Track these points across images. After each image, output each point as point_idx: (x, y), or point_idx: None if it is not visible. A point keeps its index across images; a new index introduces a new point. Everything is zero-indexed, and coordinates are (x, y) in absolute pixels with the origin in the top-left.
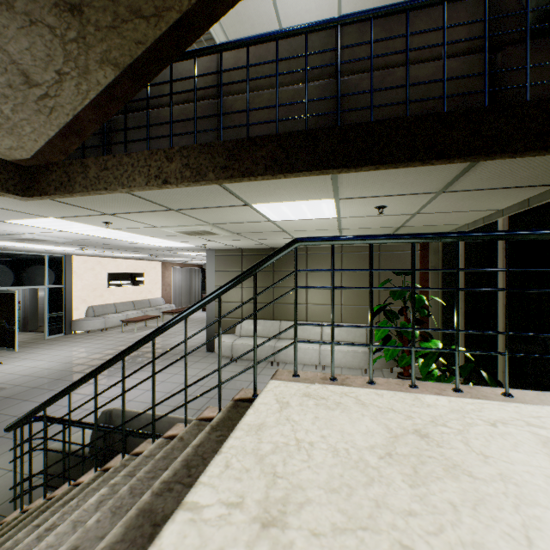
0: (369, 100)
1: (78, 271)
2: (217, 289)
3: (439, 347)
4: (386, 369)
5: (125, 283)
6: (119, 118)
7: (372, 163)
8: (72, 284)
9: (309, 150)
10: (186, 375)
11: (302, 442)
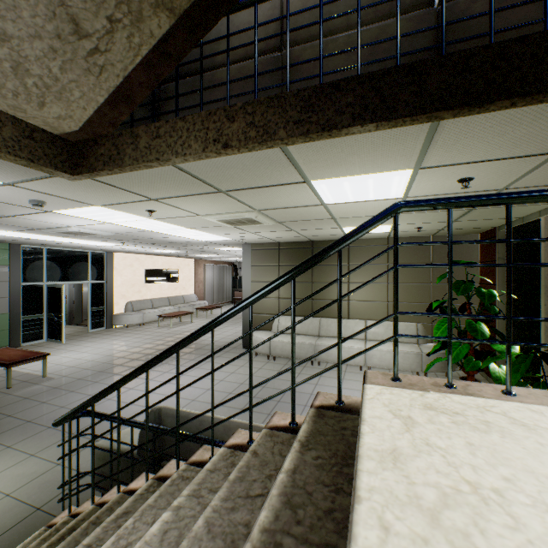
0: (483, 26)
1: (118, 267)
2: (291, 269)
3: (516, 350)
4: (440, 373)
5: (161, 279)
6: (169, 86)
7: (508, 96)
8: (113, 280)
9: (414, 89)
10: (251, 374)
11: (481, 487)
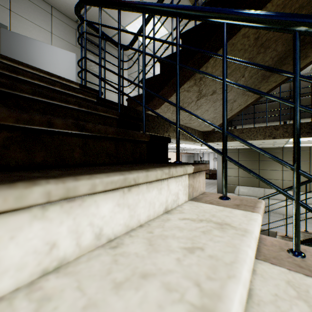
0: None
1: None
2: (305, 181)
3: None
4: None
5: None
6: None
7: None
8: None
9: None
10: (286, 213)
11: None
